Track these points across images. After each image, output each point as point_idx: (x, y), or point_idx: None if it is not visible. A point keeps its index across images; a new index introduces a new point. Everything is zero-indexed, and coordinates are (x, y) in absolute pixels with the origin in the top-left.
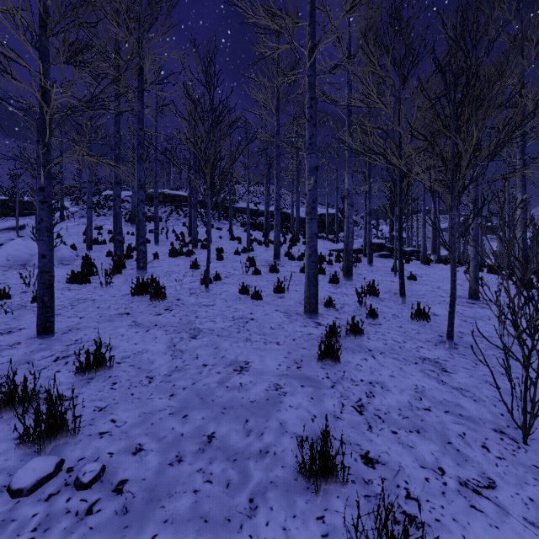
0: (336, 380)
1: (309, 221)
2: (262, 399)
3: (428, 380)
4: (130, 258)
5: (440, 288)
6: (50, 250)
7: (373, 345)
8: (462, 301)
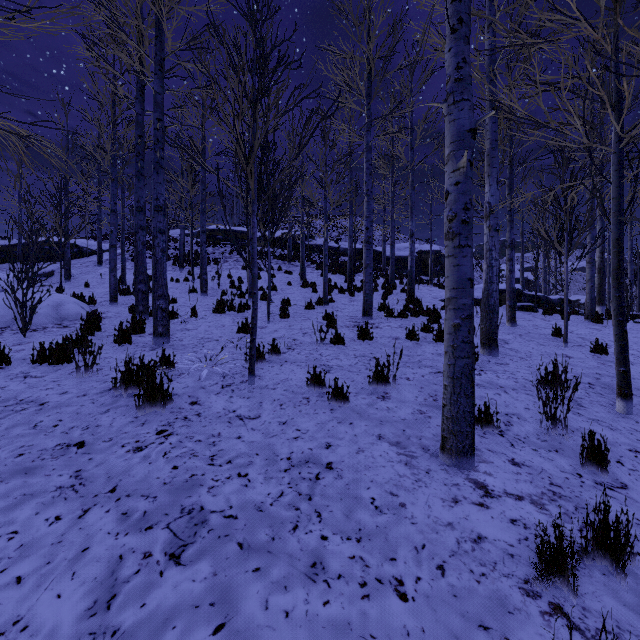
0: None
1: (455, 250)
2: None
3: None
4: None
5: None
6: None
7: None
8: None
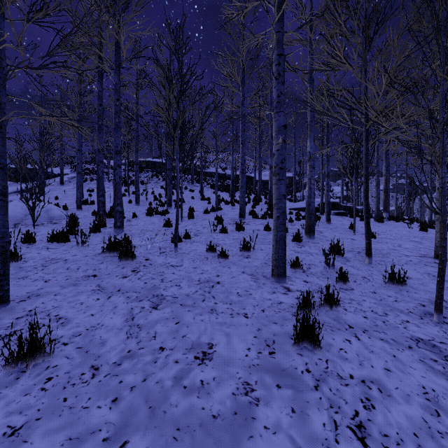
0: (319, 375)
1: (277, 181)
2: (228, 412)
3: (435, 377)
4: (111, 217)
5: (401, 246)
6: (3, 214)
7: (352, 319)
8: (429, 261)
